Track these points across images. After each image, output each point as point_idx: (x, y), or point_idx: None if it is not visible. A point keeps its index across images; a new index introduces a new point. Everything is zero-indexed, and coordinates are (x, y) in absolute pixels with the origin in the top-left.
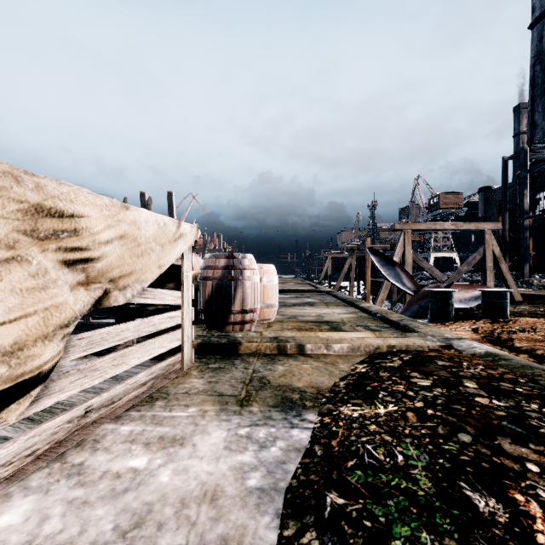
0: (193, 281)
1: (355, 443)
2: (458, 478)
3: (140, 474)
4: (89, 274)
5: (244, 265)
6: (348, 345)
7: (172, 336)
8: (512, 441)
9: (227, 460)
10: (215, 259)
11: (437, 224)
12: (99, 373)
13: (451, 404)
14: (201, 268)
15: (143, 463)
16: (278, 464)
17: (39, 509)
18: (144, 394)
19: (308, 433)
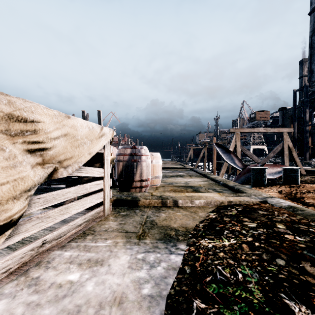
0: (112, 162)
1: (210, 264)
2: (279, 290)
3: (74, 285)
4: (44, 158)
5: (142, 153)
6: (204, 201)
7: (98, 196)
8: (311, 264)
9: (130, 275)
10: (124, 149)
11: (255, 129)
12: (51, 219)
13: (270, 239)
14: (116, 155)
15: (76, 277)
16: (161, 278)
17: (8, 309)
18: (80, 231)
19: (181, 257)
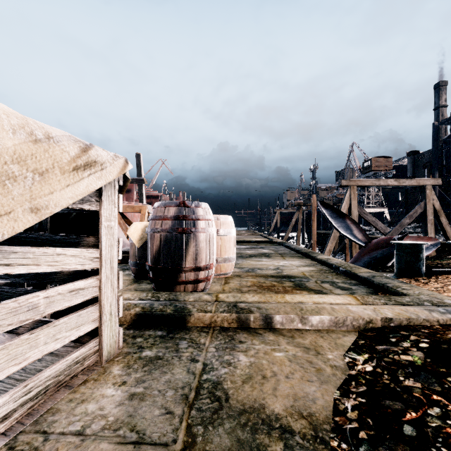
0: (144, 233)
1: None
2: None
3: None
4: None
5: (198, 215)
6: (330, 317)
7: (79, 318)
8: None
9: None
10: (164, 208)
11: (381, 180)
12: None
13: None
14: (149, 219)
15: None
16: None
17: None
18: (2, 438)
19: None
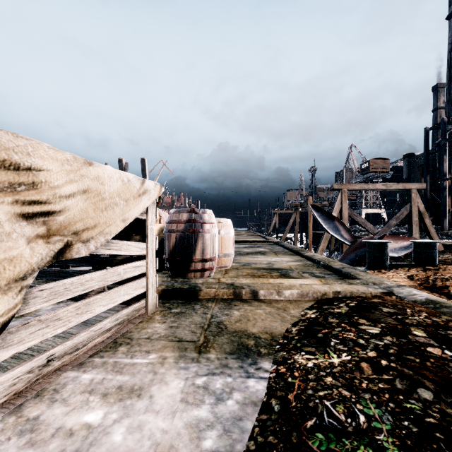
0: (160, 233)
1: (312, 398)
2: (429, 447)
3: (93, 432)
4: (51, 227)
5: (204, 219)
6: (298, 291)
7: (137, 284)
8: None
9: (183, 415)
10: (179, 214)
11: (369, 184)
12: (62, 322)
13: (404, 355)
14: (166, 222)
15: (98, 418)
16: (234, 421)
17: None
18: (109, 339)
19: (264, 383)
